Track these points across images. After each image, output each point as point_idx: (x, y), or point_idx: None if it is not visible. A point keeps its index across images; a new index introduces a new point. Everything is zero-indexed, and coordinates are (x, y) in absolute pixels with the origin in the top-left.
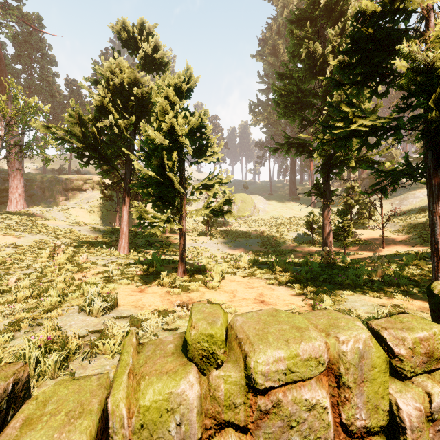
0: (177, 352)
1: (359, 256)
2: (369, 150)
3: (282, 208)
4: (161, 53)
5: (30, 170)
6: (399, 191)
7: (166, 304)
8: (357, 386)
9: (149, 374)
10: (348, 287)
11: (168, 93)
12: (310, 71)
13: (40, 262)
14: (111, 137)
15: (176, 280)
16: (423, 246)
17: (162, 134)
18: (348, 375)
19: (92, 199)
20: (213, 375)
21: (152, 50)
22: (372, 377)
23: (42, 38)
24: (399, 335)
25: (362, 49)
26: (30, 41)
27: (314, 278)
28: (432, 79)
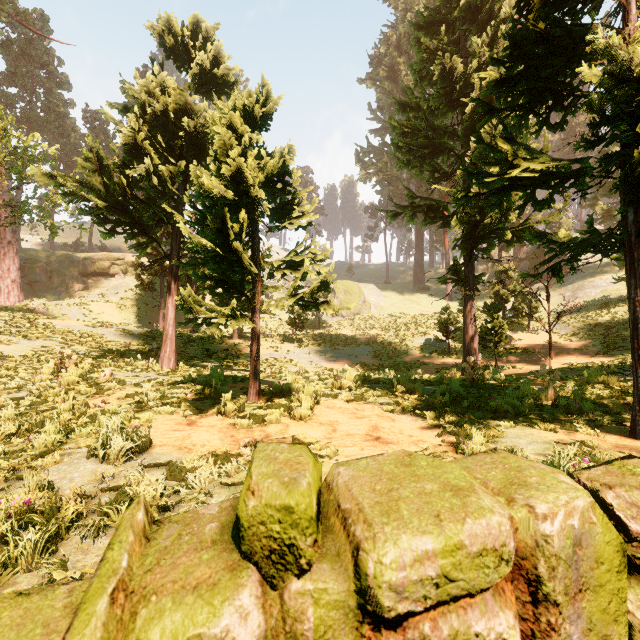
0: (223, 539)
1: (517, 371)
2: (531, 216)
3: (404, 302)
4: (224, 67)
5: (31, 246)
6: (572, 278)
7: (228, 443)
8: (569, 600)
9: (159, 591)
10: (507, 416)
11: (233, 120)
12: (445, 98)
13: (38, 382)
14: (149, 194)
15: (245, 406)
16: (608, 356)
17: (224, 183)
18: (554, 580)
19: (123, 288)
20: (291, 590)
21: (211, 63)
22: (598, 582)
23: (48, 49)
24: (635, 498)
25: (527, 56)
26: (30, 53)
27: (454, 402)
28: (639, 93)
